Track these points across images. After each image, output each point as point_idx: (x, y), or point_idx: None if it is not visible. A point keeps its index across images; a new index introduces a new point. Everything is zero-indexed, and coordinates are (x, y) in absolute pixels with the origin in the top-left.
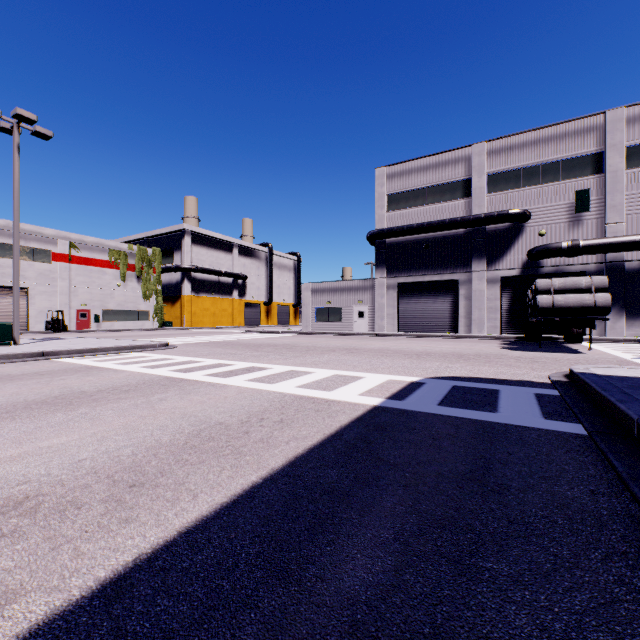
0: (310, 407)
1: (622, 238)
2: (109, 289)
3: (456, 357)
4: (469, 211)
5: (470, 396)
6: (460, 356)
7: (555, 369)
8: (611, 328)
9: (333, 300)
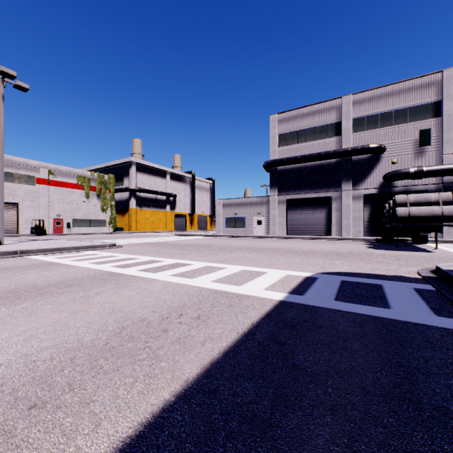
0: (224, 302)
1: None
2: (77, 204)
3: (335, 255)
4: (339, 146)
5: (359, 291)
6: (338, 254)
7: (418, 265)
8: (447, 232)
9: (238, 212)
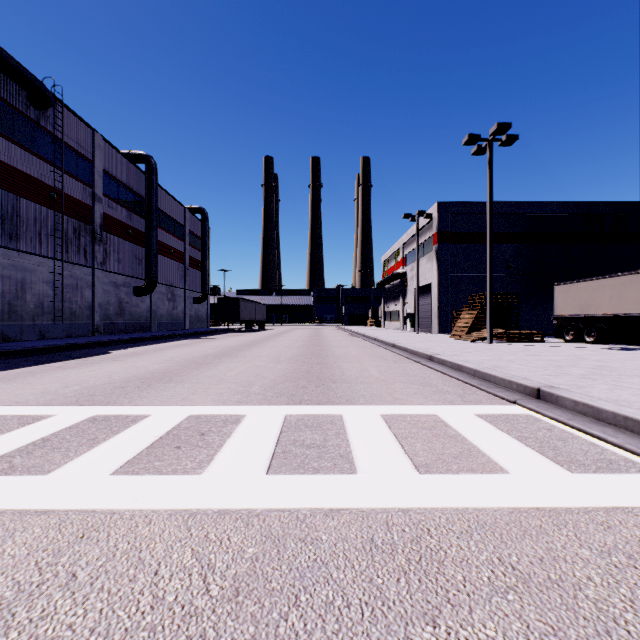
0: None
1: None
2: None
3: None
4: None
5: None
6: None
7: None
8: None
9: None
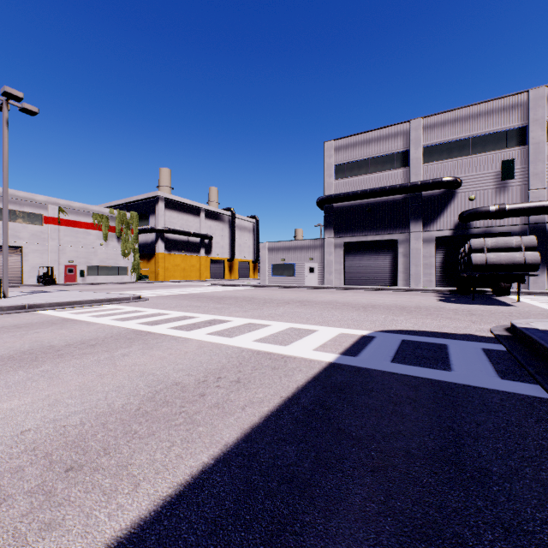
0: (267, 364)
1: (544, 202)
2: (93, 248)
3: (399, 309)
4: (407, 179)
5: (421, 351)
6: (403, 308)
7: (493, 322)
8: (534, 282)
9: (287, 257)
